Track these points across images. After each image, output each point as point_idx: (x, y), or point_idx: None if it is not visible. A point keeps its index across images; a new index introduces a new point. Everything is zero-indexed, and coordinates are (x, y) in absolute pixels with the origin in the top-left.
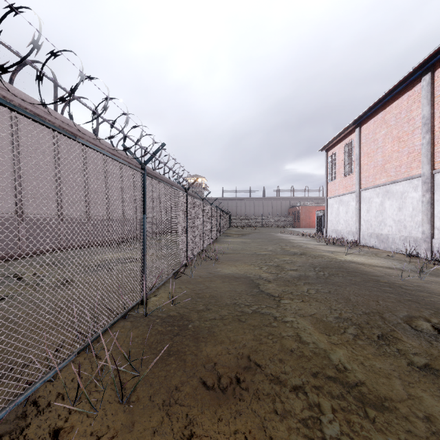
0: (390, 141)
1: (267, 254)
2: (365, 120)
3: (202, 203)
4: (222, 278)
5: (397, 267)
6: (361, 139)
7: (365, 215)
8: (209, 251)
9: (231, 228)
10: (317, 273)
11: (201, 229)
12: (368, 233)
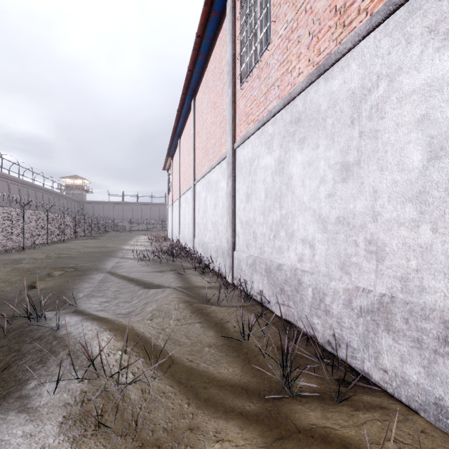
0: (176, 173)
1: (80, 248)
2: (173, 155)
3: (22, 210)
4: (3, 259)
5: (145, 250)
6: (173, 168)
7: (173, 220)
8: (33, 248)
9: (111, 232)
10: (83, 255)
11: (19, 231)
12: (173, 232)
